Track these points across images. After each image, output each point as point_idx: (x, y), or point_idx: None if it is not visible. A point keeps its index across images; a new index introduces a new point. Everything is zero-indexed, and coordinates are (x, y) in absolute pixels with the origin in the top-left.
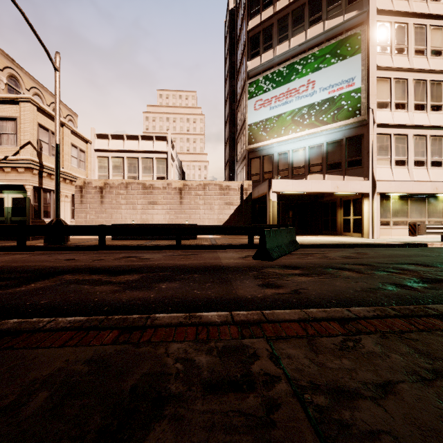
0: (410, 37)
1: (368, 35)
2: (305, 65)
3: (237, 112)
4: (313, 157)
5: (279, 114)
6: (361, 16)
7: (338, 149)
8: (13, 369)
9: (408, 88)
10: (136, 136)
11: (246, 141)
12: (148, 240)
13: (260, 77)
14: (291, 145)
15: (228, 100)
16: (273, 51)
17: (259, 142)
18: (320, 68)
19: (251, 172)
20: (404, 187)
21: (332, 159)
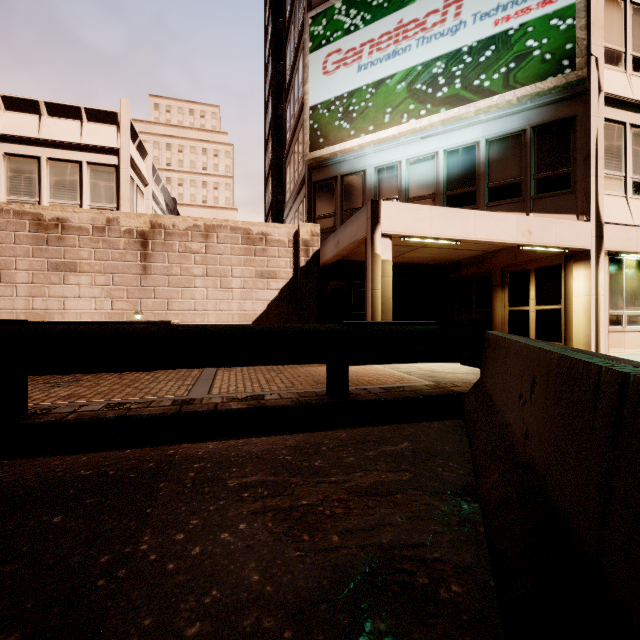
0: None
1: None
2: None
3: (285, 107)
4: (456, 174)
5: (380, 79)
6: None
7: (515, 154)
8: None
9: None
10: (31, 103)
11: (305, 143)
12: None
13: (337, 1)
14: (405, 148)
15: (269, 102)
16: None
17: (335, 144)
18: None
19: (316, 210)
20: None
21: (500, 177)
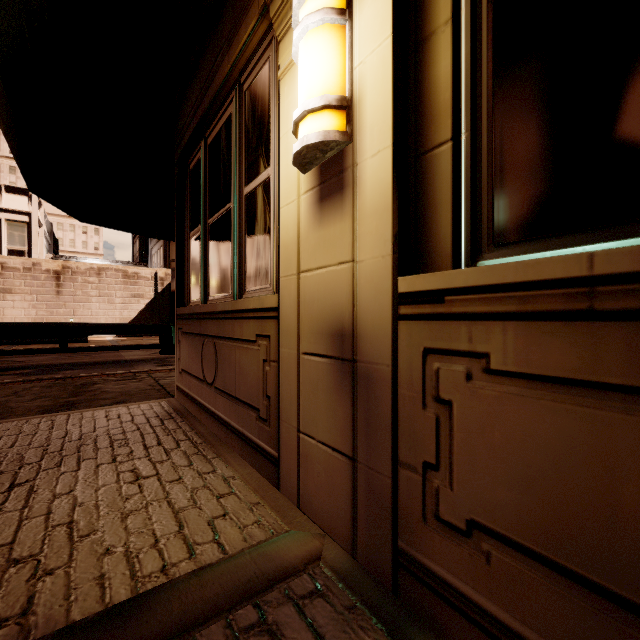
0: None
1: None
2: None
3: None
4: None
5: None
6: None
7: None
8: (5, 388)
9: None
10: None
11: None
12: (5, 345)
13: None
14: None
15: None
16: None
17: None
18: None
19: (171, 256)
20: None
21: None
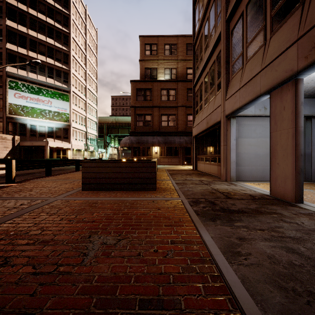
0: (77, 102)
1: (70, 97)
2: (47, 93)
3: None
4: (50, 131)
5: (33, 107)
6: (68, 89)
7: (60, 131)
8: None
9: (77, 117)
10: None
11: (7, 111)
12: None
13: (19, 82)
14: (38, 123)
15: None
16: (27, 73)
17: (19, 116)
18: (54, 98)
19: (9, 129)
20: (77, 147)
21: (58, 134)
